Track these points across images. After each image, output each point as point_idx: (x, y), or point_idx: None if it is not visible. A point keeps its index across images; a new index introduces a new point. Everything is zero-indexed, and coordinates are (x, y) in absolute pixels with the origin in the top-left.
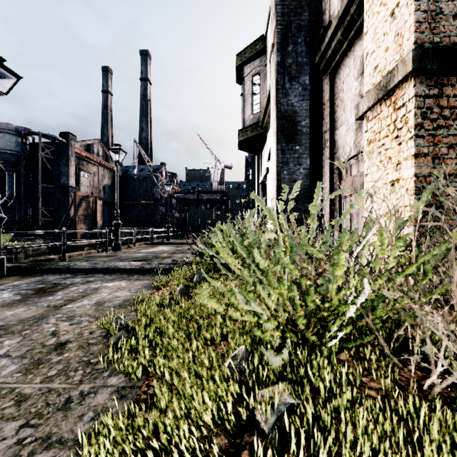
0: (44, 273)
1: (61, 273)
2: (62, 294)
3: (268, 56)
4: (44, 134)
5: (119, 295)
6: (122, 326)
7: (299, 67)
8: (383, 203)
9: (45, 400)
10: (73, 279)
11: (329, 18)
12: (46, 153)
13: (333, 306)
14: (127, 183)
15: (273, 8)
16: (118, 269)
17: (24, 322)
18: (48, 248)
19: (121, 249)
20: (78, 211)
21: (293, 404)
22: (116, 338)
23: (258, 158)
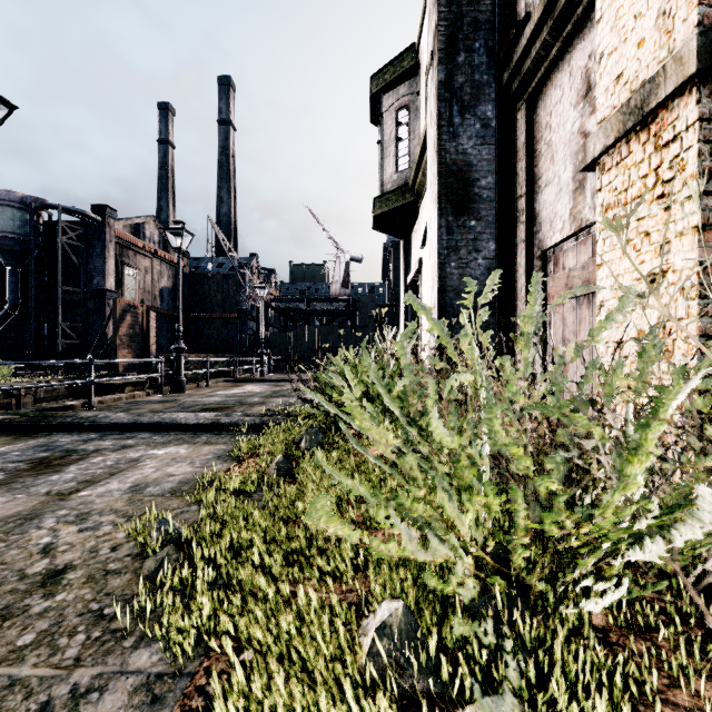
0: (54, 431)
1: (82, 431)
2: (76, 470)
3: (422, 78)
4: (67, 208)
5: (173, 472)
6: (170, 537)
7: (476, 90)
8: (634, 315)
9: None
10: (99, 442)
11: (526, 9)
12: (69, 238)
13: (597, 531)
14: (198, 285)
15: None
16: (176, 425)
17: None
18: (67, 389)
19: (184, 390)
20: (119, 328)
21: None
22: (157, 561)
23: (404, 244)
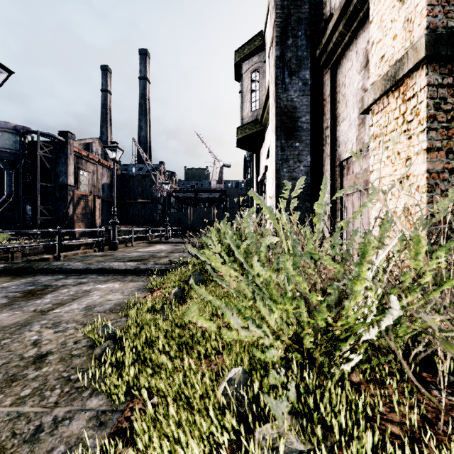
0: (36, 273)
1: (54, 273)
2: (51, 297)
3: (266, 52)
4: (43, 133)
5: (111, 298)
6: (109, 335)
7: (299, 61)
8: (391, 202)
9: (11, 428)
10: (65, 280)
11: (330, 11)
12: (44, 152)
13: (347, 324)
14: (126, 181)
15: (272, 1)
16: (112, 270)
17: (6, 329)
18: (44, 248)
19: (118, 248)
20: (76, 209)
21: (302, 451)
22: (102, 349)
23: (256, 156)
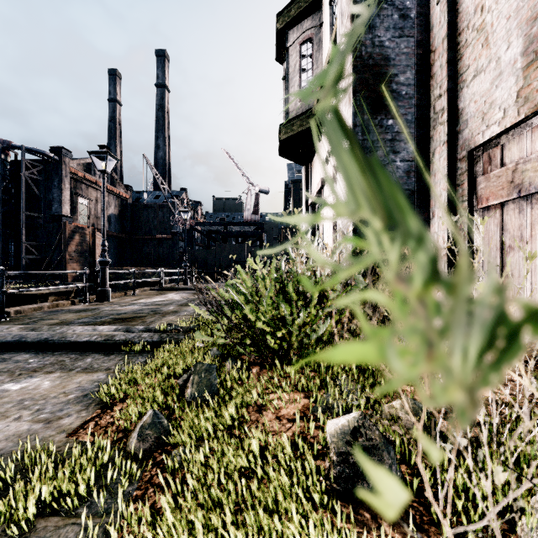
0: None
1: None
2: None
3: (325, 9)
4: (29, 148)
5: None
6: None
7: None
8: None
9: None
10: None
11: None
12: (32, 174)
13: None
14: (139, 212)
15: None
16: (63, 343)
17: None
18: None
19: (109, 298)
20: (68, 246)
21: None
22: None
23: (306, 170)
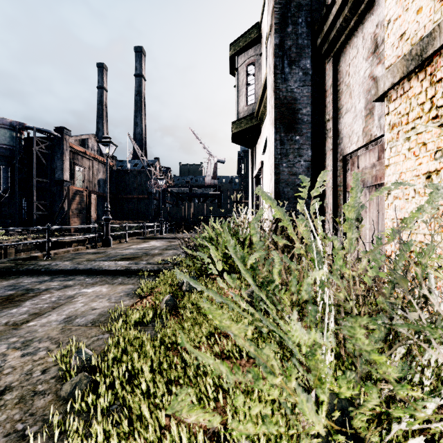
0: (21, 274)
1: (40, 274)
2: (30, 305)
3: (263, 45)
4: (39, 129)
5: (96, 306)
6: (84, 363)
7: (299, 50)
8: (414, 200)
9: None
10: (49, 283)
11: None
12: (40, 148)
13: (440, 416)
14: (122, 177)
15: None
16: (101, 270)
17: None
18: (34, 245)
19: (111, 245)
20: (71, 205)
21: None
22: (72, 385)
23: (252, 152)
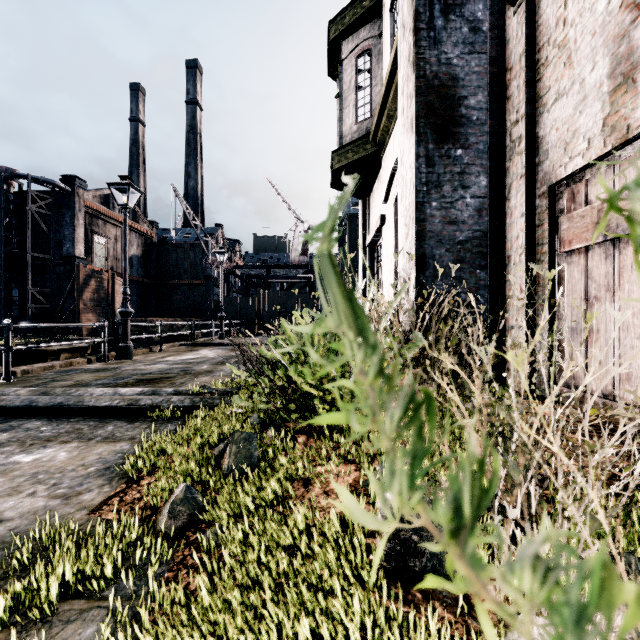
0: None
1: None
2: None
3: (385, 16)
4: (36, 178)
5: (8, 510)
6: None
7: None
8: None
9: None
10: None
11: None
12: (40, 207)
13: None
14: (166, 253)
15: None
16: (80, 408)
17: None
18: None
19: (131, 356)
20: (83, 293)
21: None
22: None
23: (364, 204)
